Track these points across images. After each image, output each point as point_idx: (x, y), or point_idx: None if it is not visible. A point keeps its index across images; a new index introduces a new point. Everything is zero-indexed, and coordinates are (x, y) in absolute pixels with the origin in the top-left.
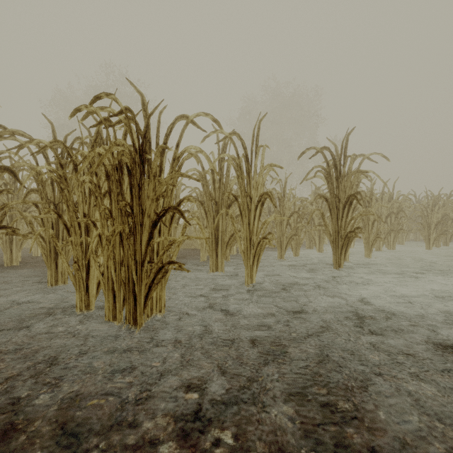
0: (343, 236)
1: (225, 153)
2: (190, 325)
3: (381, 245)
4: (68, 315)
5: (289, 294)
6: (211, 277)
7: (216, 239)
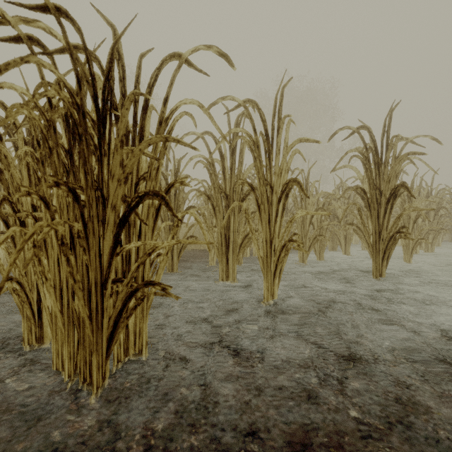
0: (387, 237)
1: (237, 134)
2: (182, 381)
3: (418, 248)
4: (10, 352)
5: (326, 319)
6: (220, 288)
7: (226, 241)
